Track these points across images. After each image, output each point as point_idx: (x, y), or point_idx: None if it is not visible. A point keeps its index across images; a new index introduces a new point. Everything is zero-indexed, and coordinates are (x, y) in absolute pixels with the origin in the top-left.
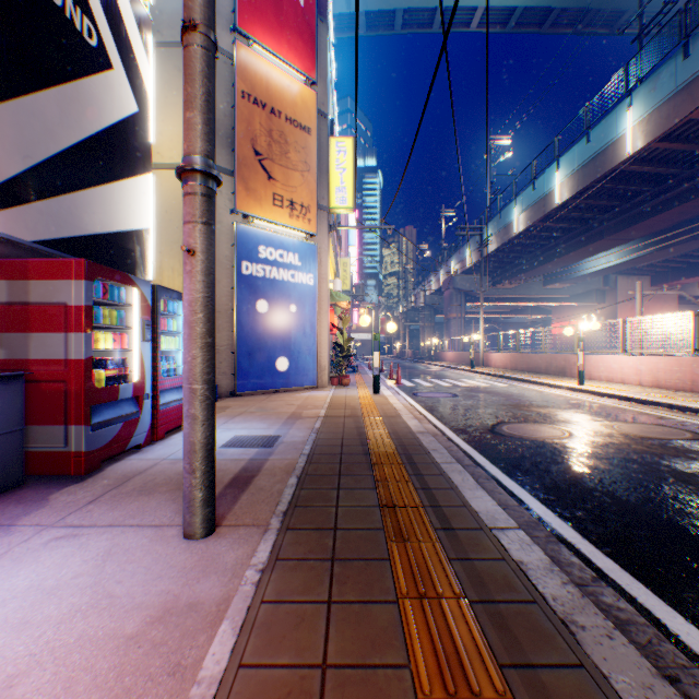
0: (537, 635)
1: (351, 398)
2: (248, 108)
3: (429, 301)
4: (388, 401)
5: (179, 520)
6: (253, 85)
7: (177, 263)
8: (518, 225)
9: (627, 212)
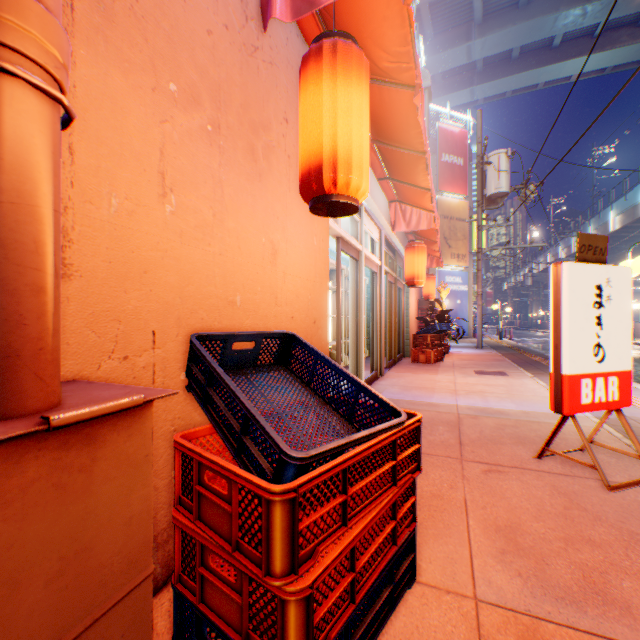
0: (534, 352)
1: (488, 340)
2: (441, 221)
3: (537, 278)
4: (507, 341)
5: (473, 348)
6: (443, 211)
7: None
8: (613, 225)
9: None
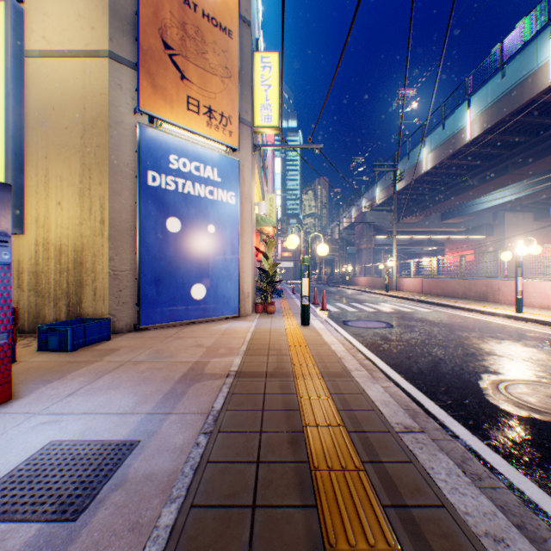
0: None
1: (276, 332)
2: None
3: (342, 235)
4: (322, 339)
5: None
6: None
7: (66, 171)
8: (427, 163)
9: (535, 146)
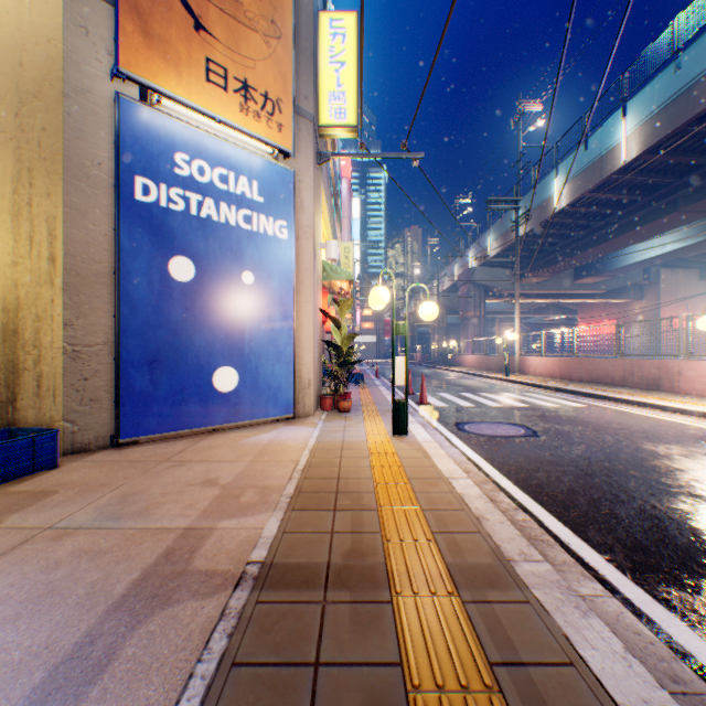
0: None
1: (352, 451)
2: None
3: (441, 300)
4: (433, 465)
5: None
6: None
7: None
8: (560, 199)
9: None
